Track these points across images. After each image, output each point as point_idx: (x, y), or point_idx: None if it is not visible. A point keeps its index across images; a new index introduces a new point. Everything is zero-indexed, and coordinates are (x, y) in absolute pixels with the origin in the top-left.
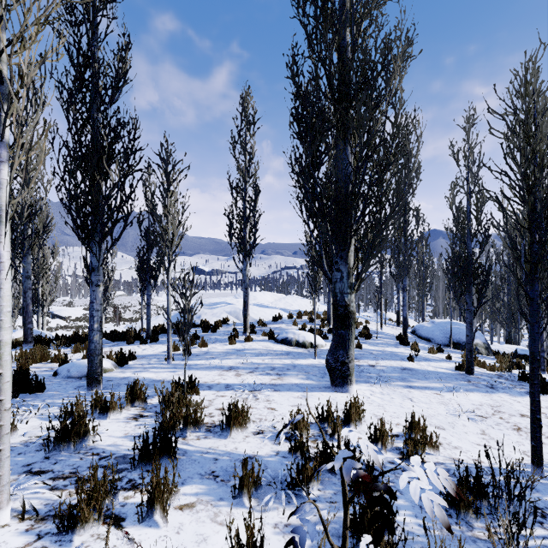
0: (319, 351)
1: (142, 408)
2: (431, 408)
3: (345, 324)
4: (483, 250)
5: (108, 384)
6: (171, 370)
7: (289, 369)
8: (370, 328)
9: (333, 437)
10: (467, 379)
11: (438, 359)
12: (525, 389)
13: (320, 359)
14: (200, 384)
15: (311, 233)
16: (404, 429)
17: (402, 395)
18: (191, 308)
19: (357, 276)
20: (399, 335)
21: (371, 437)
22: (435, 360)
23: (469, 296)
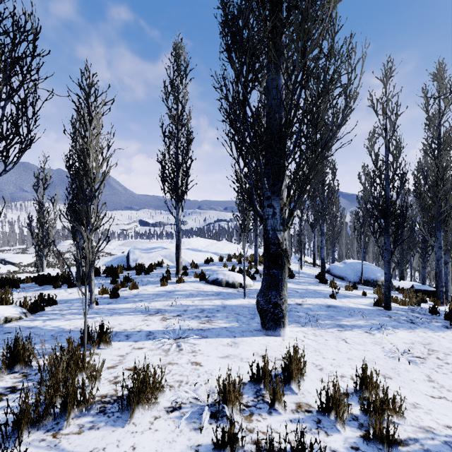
0: (248, 291)
1: (23, 375)
2: (367, 350)
3: (277, 263)
4: (400, 193)
5: (1, 338)
6: (91, 316)
7: (219, 310)
8: (292, 268)
9: (273, 408)
10: (388, 315)
11: (355, 295)
12: (439, 322)
13: (249, 298)
14: (118, 333)
15: (241, 170)
16: (351, 383)
17: (335, 335)
18: (91, 243)
19: (290, 212)
20: (318, 274)
21: (321, 406)
22: (353, 297)
23: (387, 237)
